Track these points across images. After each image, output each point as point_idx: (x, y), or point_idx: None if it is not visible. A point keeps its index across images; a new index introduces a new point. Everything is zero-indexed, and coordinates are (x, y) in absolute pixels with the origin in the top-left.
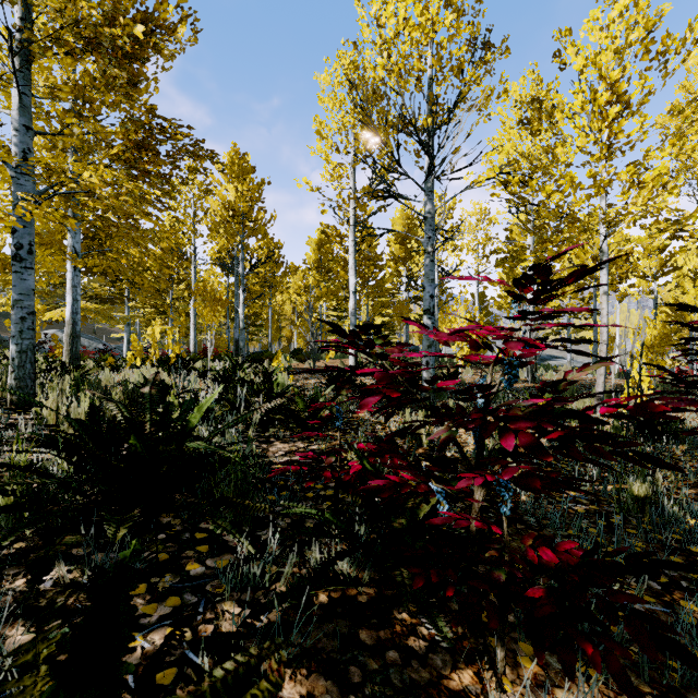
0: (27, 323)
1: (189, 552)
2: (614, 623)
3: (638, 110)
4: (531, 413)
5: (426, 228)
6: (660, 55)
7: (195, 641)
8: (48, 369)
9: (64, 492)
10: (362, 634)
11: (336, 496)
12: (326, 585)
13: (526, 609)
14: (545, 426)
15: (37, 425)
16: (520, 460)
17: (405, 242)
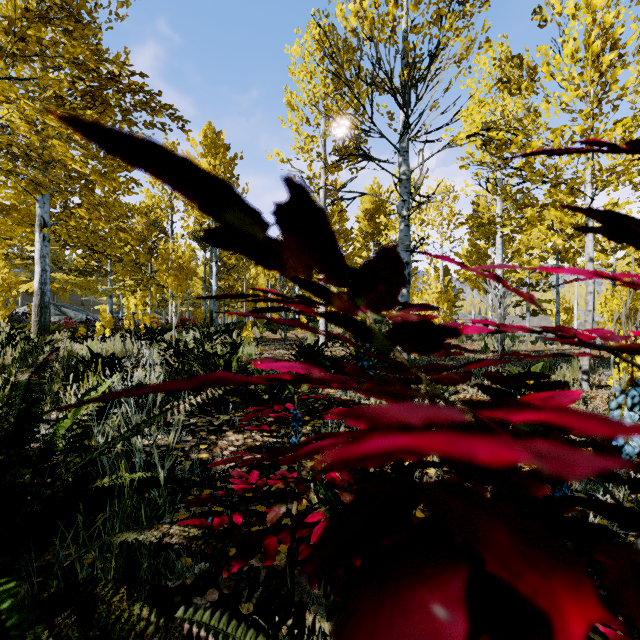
0: None
1: None
2: None
3: (628, 64)
4: None
5: (401, 191)
6: None
7: None
8: None
9: None
10: None
11: (291, 559)
12: None
13: None
14: None
15: None
16: None
17: (373, 218)
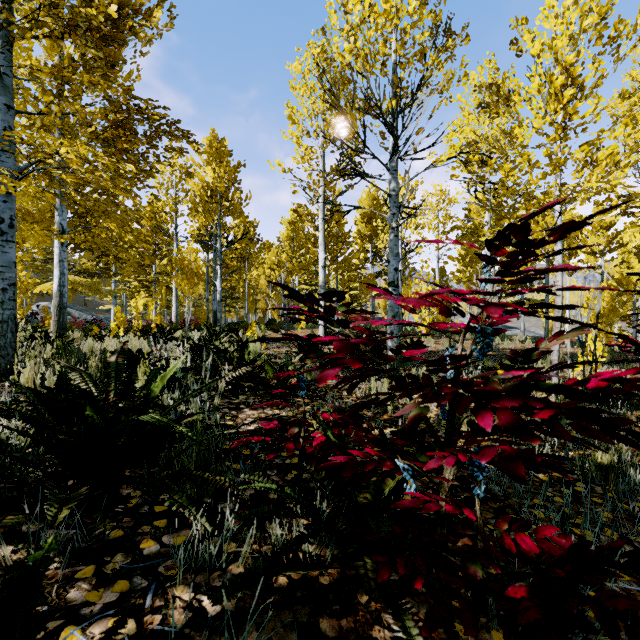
0: (8, 294)
1: (145, 527)
2: (616, 638)
3: (591, 93)
4: (514, 388)
5: (391, 205)
6: (613, 40)
7: (139, 636)
8: (32, 338)
9: (20, 464)
10: (323, 623)
11: (300, 467)
12: (284, 569)
13: (506, 610)
14: (534, 405)
15: (14, 393)
16: (497, 439)
17: (371, 221)
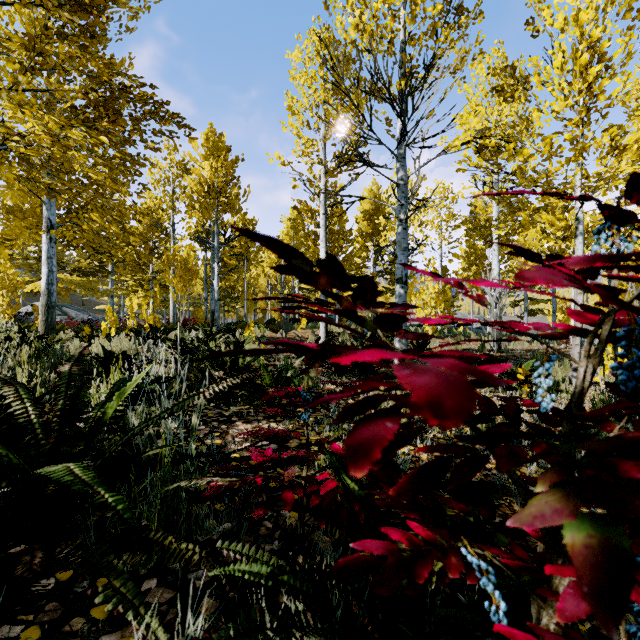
0: None
1: (76, 621)
2: None
3: (616, 74)
4: None
5: (399, 195)
6: None
7: None
8: (7, 339)
9: None
10: None
11: (302, 516)
12: None
13: None
14: None
15: None
16: None
17: (372, 219)
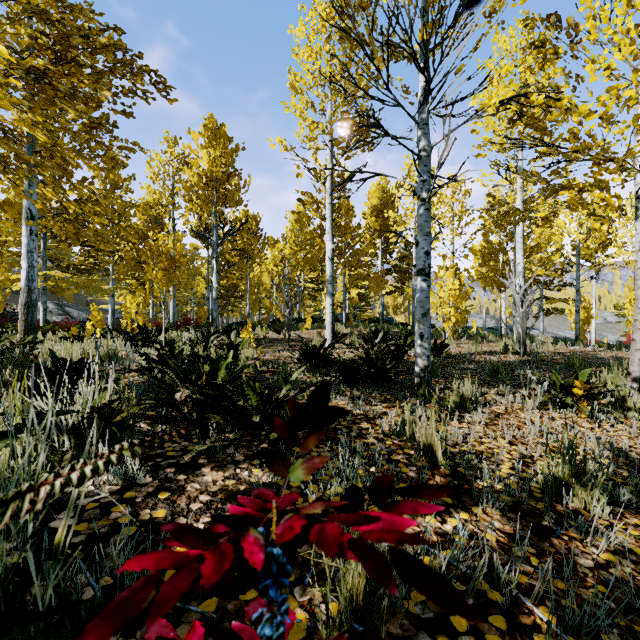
0: None
1: None
2: None
3: None
4: None
5: (420, 169)
6: None
7: None
8: None
9: None
10: None
11: None
12: None
13: None
14: None
15: None
16: None
17: (380, 215)
